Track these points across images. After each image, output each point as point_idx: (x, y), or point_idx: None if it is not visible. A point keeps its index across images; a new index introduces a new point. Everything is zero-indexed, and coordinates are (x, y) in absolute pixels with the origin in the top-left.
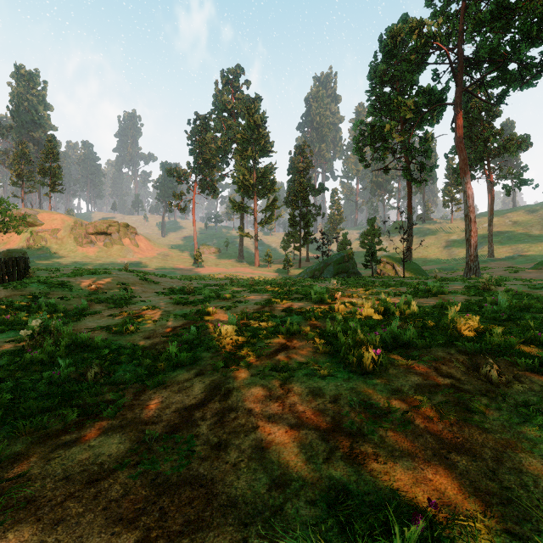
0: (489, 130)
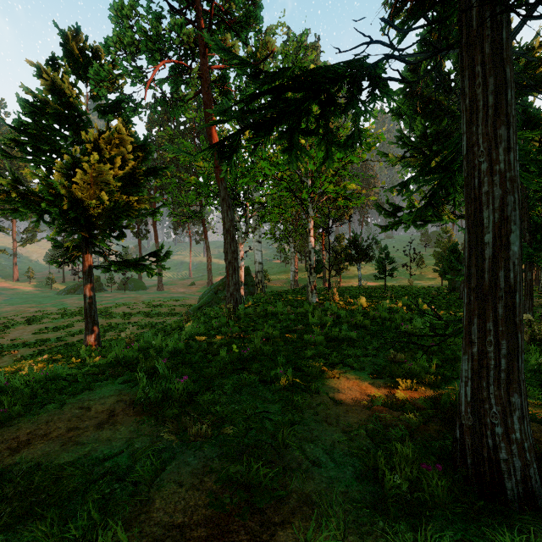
0: None
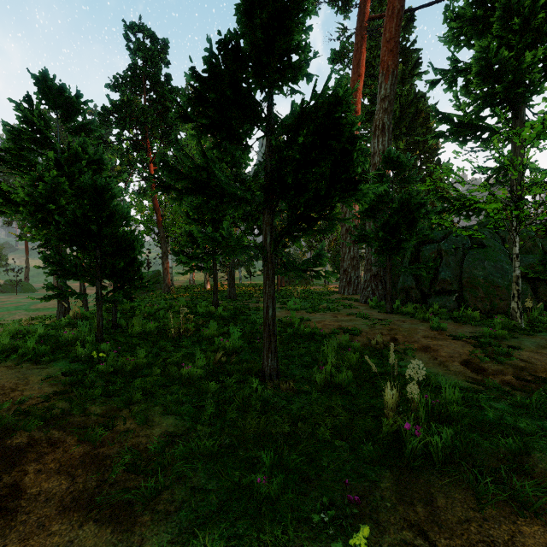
0: None
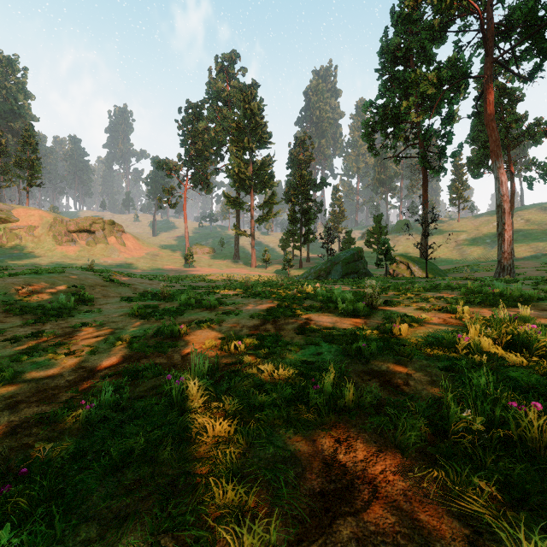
0: (511, 115)
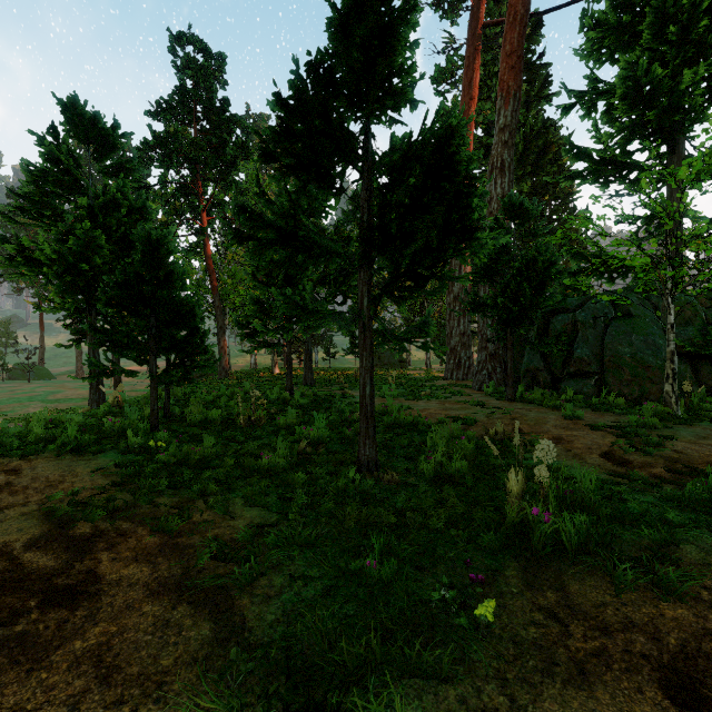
0: None
